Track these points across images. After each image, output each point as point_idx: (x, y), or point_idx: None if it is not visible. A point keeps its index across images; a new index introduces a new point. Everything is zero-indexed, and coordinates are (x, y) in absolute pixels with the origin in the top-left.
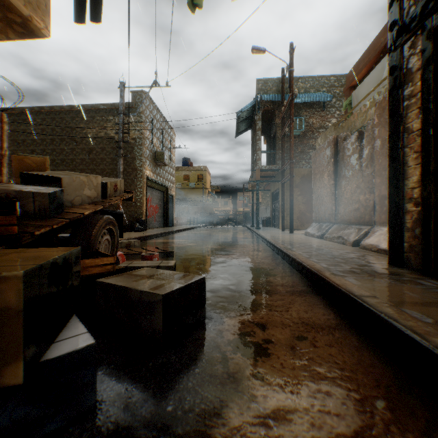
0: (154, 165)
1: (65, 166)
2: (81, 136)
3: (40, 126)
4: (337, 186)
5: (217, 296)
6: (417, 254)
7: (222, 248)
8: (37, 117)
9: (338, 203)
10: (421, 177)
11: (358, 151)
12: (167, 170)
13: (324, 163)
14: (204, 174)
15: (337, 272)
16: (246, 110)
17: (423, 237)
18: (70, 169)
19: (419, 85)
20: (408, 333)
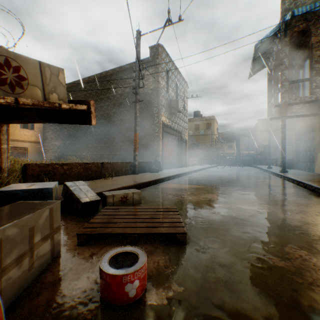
0: (169, 112)
1: (103, 119)
2: (113, 94)
3: (88, 91)
4: None
5: None
6: None
7: (272, 215)
8: (86, 85)
9: None
10: None
11: None
12: (181, 118)
13: None
14: (212, 123)
15: None
16: (265, 41)
17: None
18: (106, 121)
19: None
20: None
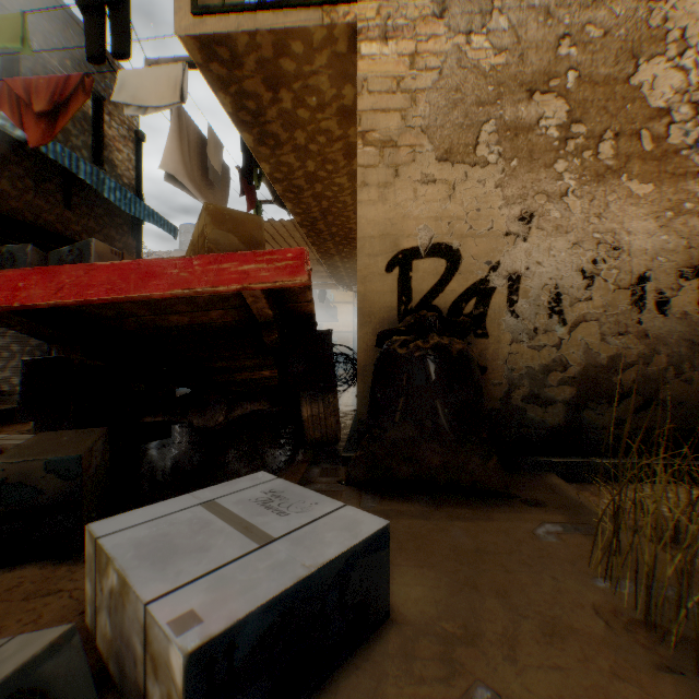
0: None
1: None
2: None
3: None
4: None
5: None
6: None
7: None
8: None
9: None
10: None
11: None
12: None
13: None
14: None
15: None
16: None
17: None
18: None
19: None
20: None
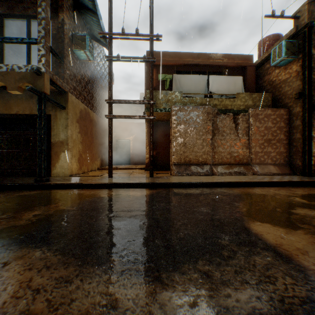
0: None
1: None
2: None
3: None
4: (212, 140)
5: None
6: (314, 171)
7: (300, 196)
8: None
9: (214, 151)
10: None
11: (235, 125)
12: None
13: (200, 121)
14: None
15: None
16: None
17: None
18: None
19: None
20: None
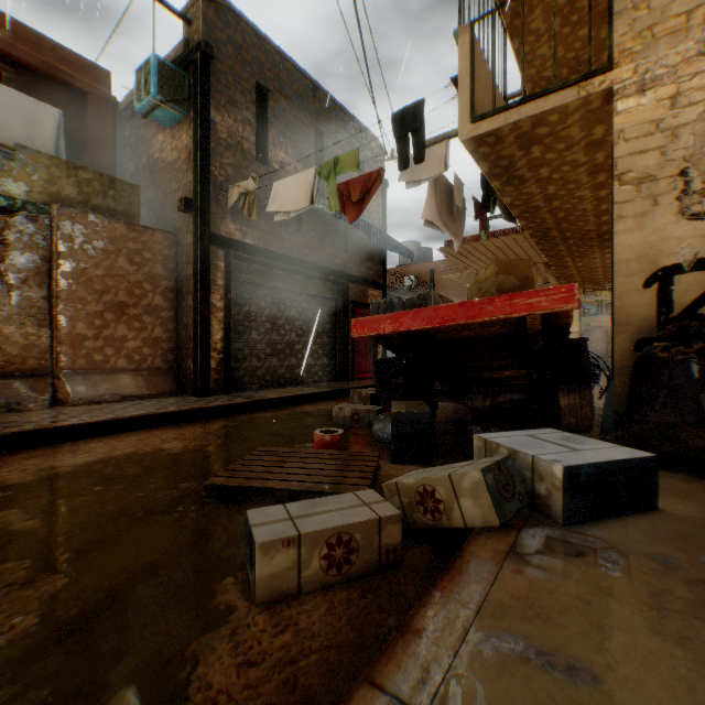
0: None
1: None
2: None
3: None
4: None
5: (329, 413)
6: (221, 384)
7: (36, 481)
8: None
9: None
10: (226, 338)
11: None
12: None
13: None
14: None
15: (254, 398)
16: None
17: (227, 372)
18: None
19: (225, 284)
20: (317, 392)
